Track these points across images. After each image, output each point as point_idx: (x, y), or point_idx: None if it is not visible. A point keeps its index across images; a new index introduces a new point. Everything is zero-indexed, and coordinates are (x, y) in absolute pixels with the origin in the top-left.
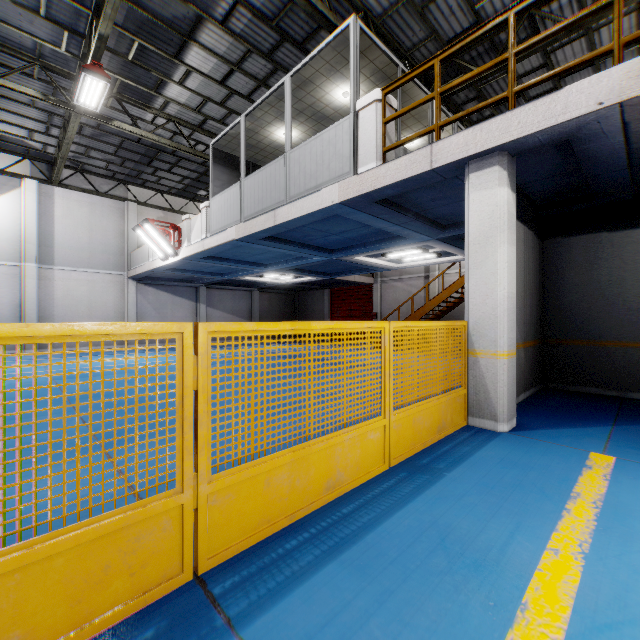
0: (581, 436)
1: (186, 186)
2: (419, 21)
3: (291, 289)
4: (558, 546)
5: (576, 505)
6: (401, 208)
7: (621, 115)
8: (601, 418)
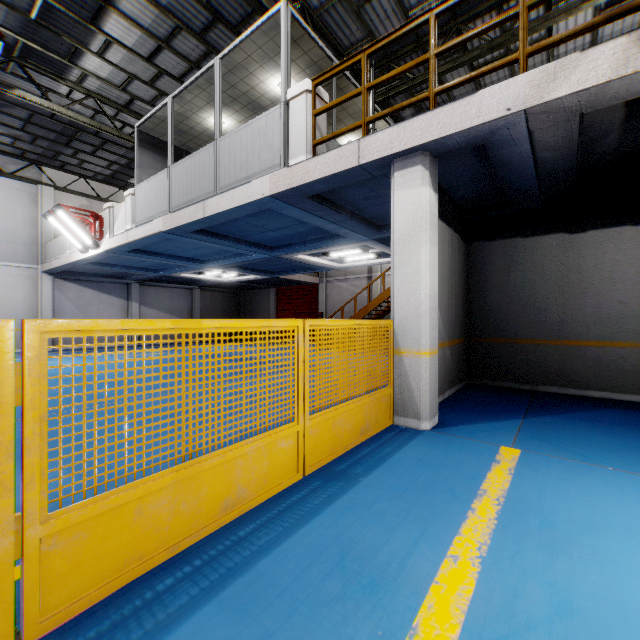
0: (495, 430)
1: (114, 172)
2: (356, 20)
3: (236, 288)
4: (458, 552)
5: (481, 503)
6: (335, 205)
7: (527, 123)
8: (514, 411)
